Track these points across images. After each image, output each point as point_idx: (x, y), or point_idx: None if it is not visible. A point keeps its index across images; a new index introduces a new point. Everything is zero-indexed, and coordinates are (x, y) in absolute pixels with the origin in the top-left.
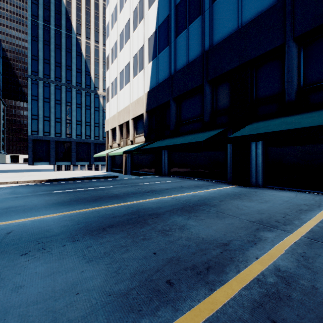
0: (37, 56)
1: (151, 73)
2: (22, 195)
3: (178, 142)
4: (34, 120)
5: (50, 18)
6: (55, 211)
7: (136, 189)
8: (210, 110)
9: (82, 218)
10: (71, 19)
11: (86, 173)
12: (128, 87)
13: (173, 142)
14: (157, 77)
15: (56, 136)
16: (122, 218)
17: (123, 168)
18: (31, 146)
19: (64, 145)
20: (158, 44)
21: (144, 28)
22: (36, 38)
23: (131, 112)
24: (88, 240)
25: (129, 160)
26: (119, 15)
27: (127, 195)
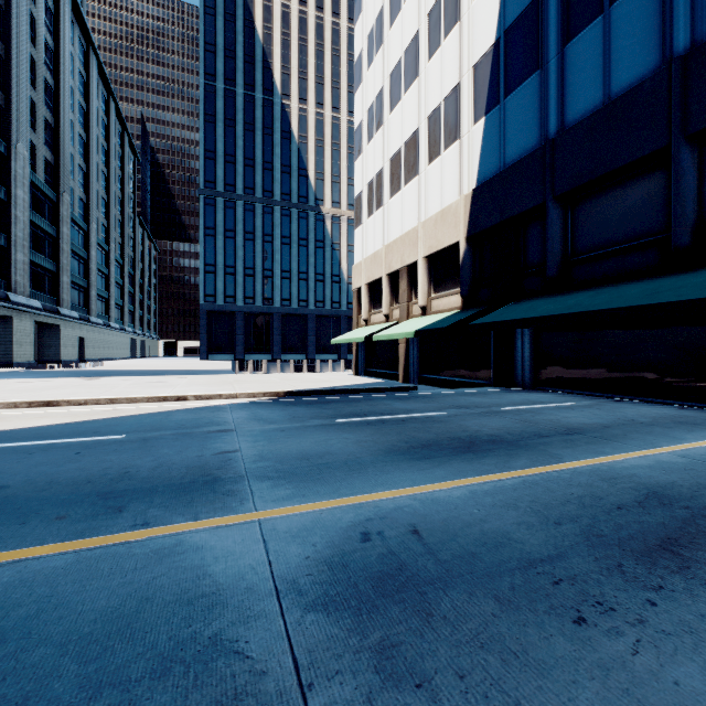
0: (213, 151)
1: (483, 145)
2: (287, 426)
3: (600, 305)
4: (208, 275)
5: (236, 73)
6: (425, 475)
7: (517, 421)
8: (693, 214)
9: (531, 502)
10: (272, 69)
11: (337, 379)
12: (415, 186)
13: (577, 305)
14: (500, 152)
15: (245, 303)
16: (659, 516)
17: (401, 368)
18: (204, 323)
19: (260, 320)
20: (505, 73)
21: (459, 44)
22: (213, 117)
23: (424, 243)
24: (697, 591)
25: (416, 351)
26: (388, 32)
27: (530, 439)
